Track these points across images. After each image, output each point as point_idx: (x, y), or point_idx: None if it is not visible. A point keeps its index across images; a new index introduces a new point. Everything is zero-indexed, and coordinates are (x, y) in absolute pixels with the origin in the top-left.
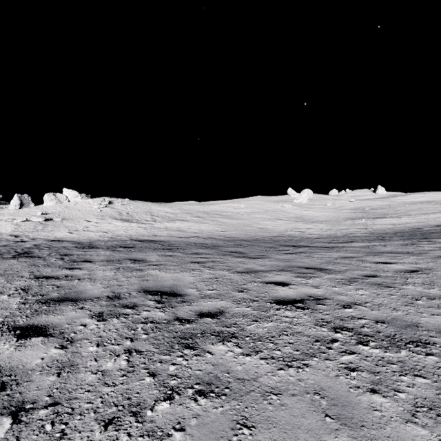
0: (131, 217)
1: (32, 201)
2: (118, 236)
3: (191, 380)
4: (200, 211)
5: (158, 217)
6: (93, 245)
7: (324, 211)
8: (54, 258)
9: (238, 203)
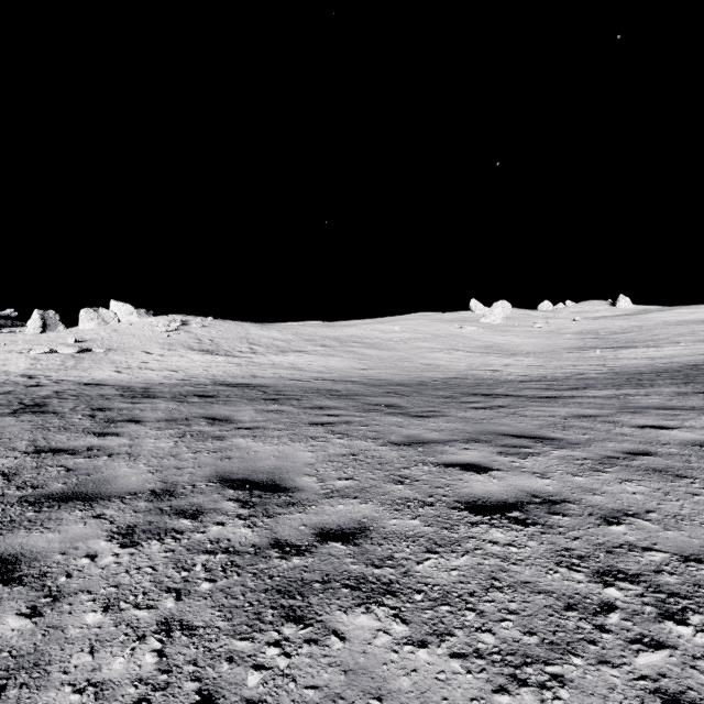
0: (217, 346)
1: (61, 321)
2: (193, 376)
3: None
4: (327, 336)
5: (259, 346)
6: (150, 393)
7: (531, 337)
8: (79, 414)
9: (389, 324)
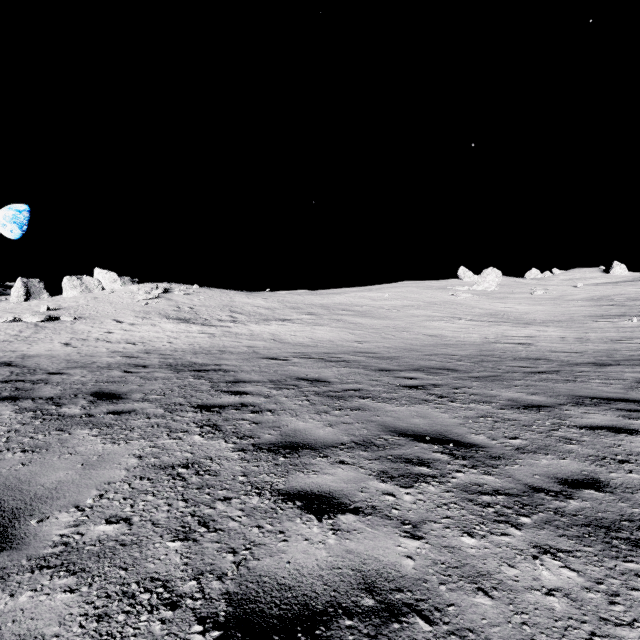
0: (196, 314)
1: (45, 289)
2: (148, 351)
3: None
4: (314, 304)
5: (241, 314)
6: (38, 384)
7: (535, 304)
8: None
9: (377, 291)
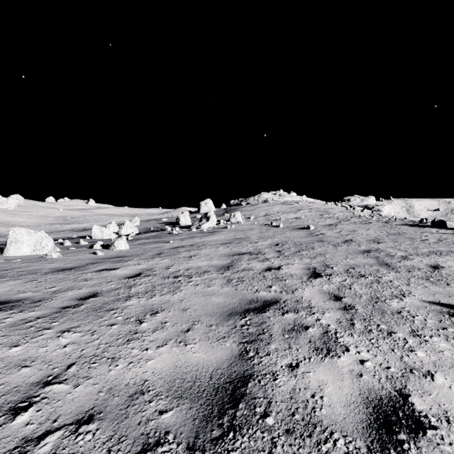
0: None
1: None
2: None
3: None
4: None
5: None
6: None
7: (31, 218)
8: None
9: None
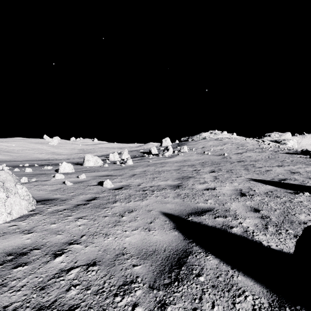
0: None
1: None
2: None
3: (53, 162)
4: None
5: None
6: None
7: (66, 150)
8: None
9: (7, 143)
